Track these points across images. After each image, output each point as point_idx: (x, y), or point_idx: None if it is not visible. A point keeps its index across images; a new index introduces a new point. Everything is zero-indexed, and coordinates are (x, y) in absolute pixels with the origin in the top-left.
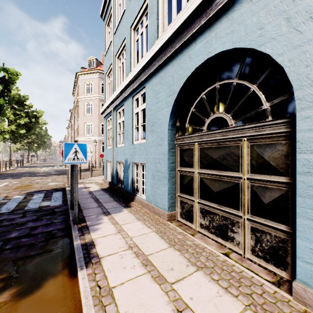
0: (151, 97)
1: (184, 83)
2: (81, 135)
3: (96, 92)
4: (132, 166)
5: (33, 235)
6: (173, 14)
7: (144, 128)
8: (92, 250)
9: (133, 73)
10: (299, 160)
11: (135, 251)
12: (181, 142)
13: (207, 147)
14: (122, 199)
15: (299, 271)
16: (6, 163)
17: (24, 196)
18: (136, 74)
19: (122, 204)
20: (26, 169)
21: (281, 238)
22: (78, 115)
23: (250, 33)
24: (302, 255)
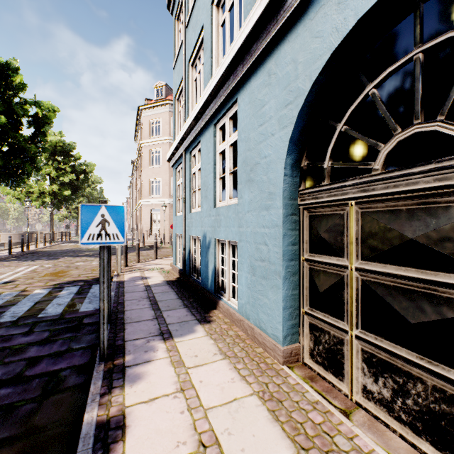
0: (248, 117)
1: (324, 67)
2: (145, 197)
3: (166, 133)
4: (214, 246)
5: (24, 382)
6: None
7: (235, 184)
8: (115, 445)
9: (215, 77)
10: None
11: None
12: (313, 200)
13: (383, 211)
14: (198, 303)
15: None
16: (44, 237)
17: (49, 290)
18: (220, 78)
19: (196, 315)
20: (71, 245)
21: None
22: (142, 167)
23: None
24: None
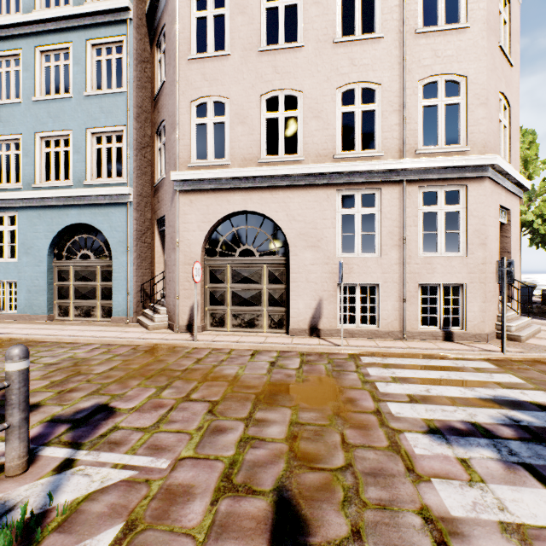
0: (26, 225)
1: (63, 228)
2: None
3: None
4: None
5: None
6: (52, 173)
7: None
8: None
9: (1, 196)
10: (113, 276)
11: (30, 329)
12: (60, 264)
13: (79, 269)
14: None
15: (113, 313)
16: None
17: None
18: (5, 199)
19: None
20: None
21: (112, 306)
22: None
23: (99, 223)
24: (114, 307)
